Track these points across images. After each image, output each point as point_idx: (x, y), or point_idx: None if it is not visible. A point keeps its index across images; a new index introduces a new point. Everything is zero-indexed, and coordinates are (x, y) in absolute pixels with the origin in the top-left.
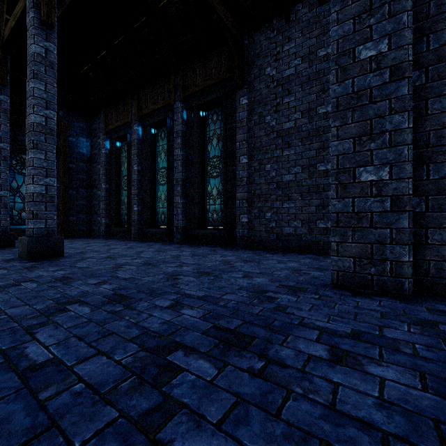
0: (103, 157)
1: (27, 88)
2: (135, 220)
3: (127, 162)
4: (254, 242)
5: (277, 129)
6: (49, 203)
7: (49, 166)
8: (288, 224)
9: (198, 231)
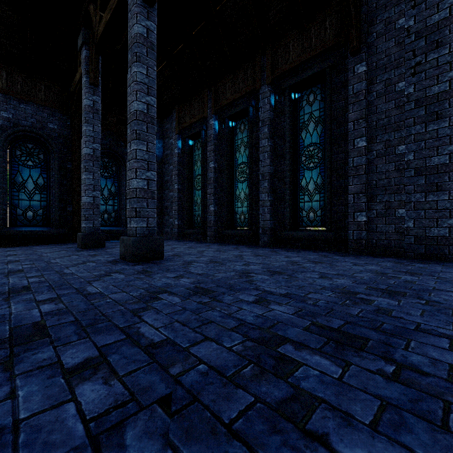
0: (176, 157)
1: (129, 75)
2: (211, 221)
3: (201, 159)
4: (376, 246)
5: (415, 97)
6: (150, 200)
7: (150, 158)
8: (436, 223)
9: (292, 233)
